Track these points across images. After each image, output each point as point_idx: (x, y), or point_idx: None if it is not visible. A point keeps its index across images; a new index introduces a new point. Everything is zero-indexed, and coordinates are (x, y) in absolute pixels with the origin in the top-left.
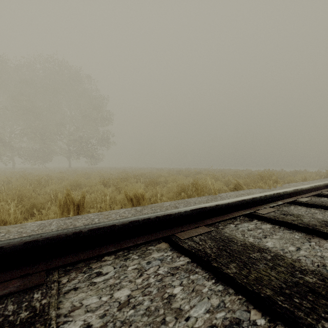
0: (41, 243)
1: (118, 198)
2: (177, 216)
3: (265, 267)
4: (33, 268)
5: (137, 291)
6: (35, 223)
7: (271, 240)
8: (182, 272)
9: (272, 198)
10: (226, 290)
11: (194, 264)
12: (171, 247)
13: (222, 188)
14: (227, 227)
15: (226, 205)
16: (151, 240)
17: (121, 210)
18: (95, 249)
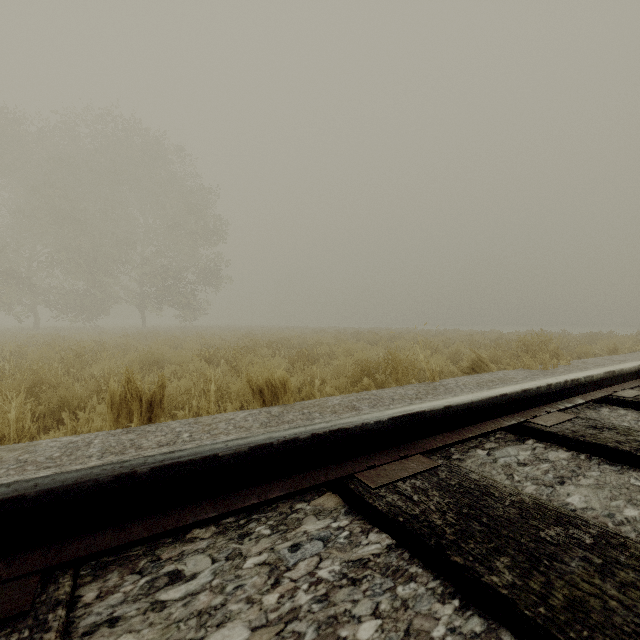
0: (32, 503)
1: (234, 387)
2: (360, 433)
3: (584, 568)
4: (11, 565)
5: (265, 631)
6: (56, 442)
7: (578, 490)
8: (376, 575)
9: (563, 390)
10: (493, 634)
11: (404, 552)
12: (347, 506)
13: (446, 369)
14: (471, 456)
15: (467, 406)
16: (302, 489)
17: (239, 415)
18: (168, 514)
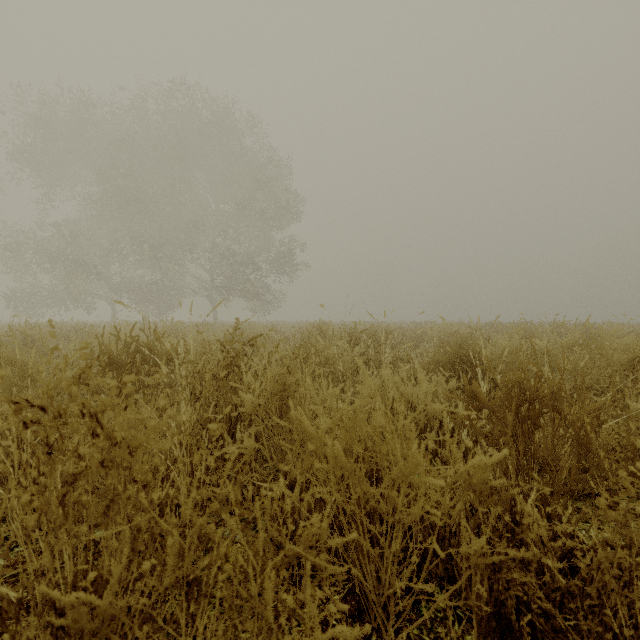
0: None
1: None
2: None
3: None
4: None
5: None
6: None
7: None
8: None
9: None
10: None
11: None
12: None
13: None
14: None
15: None
16: None
17: None
18: None
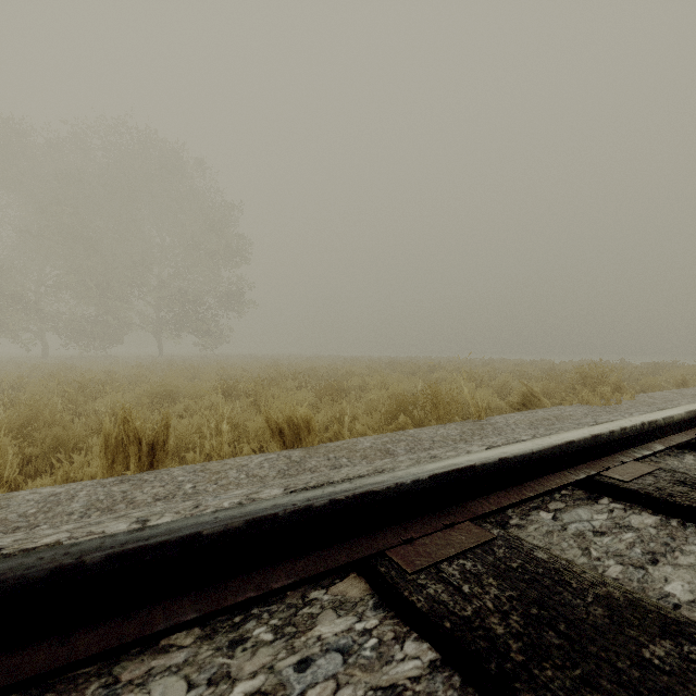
0: None
1: (252, 426)
2: (393, 496)
3: None
4: None
5: None
6: (36, 494)
7: (676, 573)
8: None
9: (638, 434)
10: None
11: (452, 675)
12: (375, 596)
13: (493, 404)
14: (532, 521)
15: (527, 458)
16: (316, 574)
17: (254, 460)
18: (131, 616)
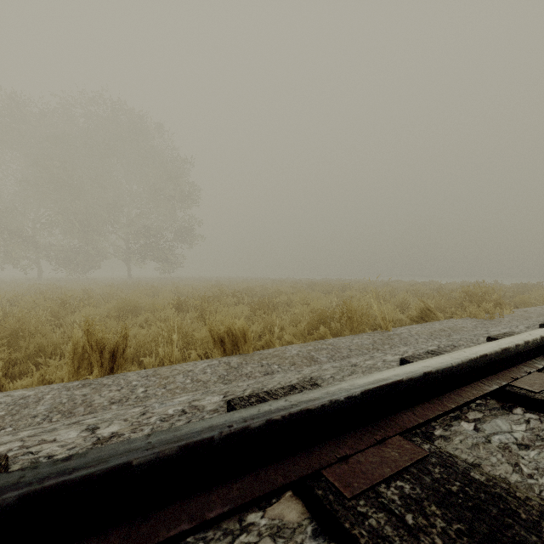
0: None
1: (198, 335)
2: (327, 414)
3: None
4: None
5: None
6: (8, 397)
7: None
8: None
9: (537, 346)
10: None
11: None
12: (312, 521)
13: (396, 317)
14: (455, 432)
15: (448, 371)
16: (252, 499)
17: (198, 366)
18: None
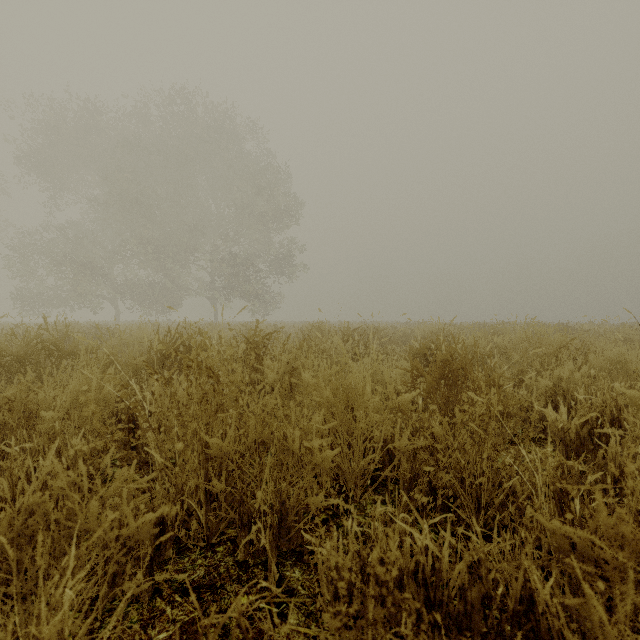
0: None
1: None
2: None
3: None
4: None
5: None
6: None
7: None
8: None
9: None
10: None
11: None
12: None
13: None
14: None
15: None
16: None
17: None
18: None
